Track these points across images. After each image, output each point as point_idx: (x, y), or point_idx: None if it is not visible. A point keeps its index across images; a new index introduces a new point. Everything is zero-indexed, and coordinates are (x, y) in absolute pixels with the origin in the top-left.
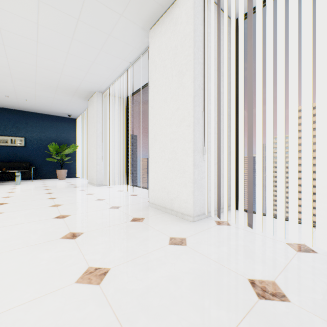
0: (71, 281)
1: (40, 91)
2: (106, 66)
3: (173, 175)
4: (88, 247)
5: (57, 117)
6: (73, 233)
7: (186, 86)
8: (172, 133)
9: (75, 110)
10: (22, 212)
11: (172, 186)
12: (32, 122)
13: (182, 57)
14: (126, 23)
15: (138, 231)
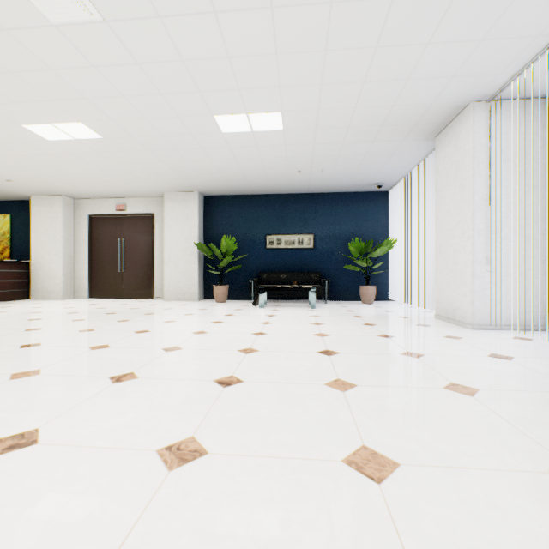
0: None
1: (347, 146)
2: None
3: None
4: None
5: (357, 194)
6: None
7: None
8: None
9: (393, 172)
10: (398, 398)
11: None
12: (323, 209)
13: None
14: None
15: None
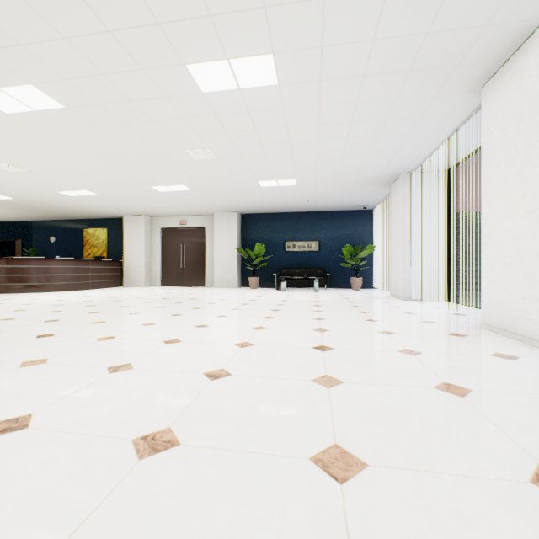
0: (393, 350)
1: (337, 190)
2: (416, 144)
3: (516, 286)
4: (401, 340)
5: (350, 212)
6: (386, 331)
7: (536, 163)
8: (515, 228)
9: (372, 200)
10: (337, 313)
11: (515, 300)
12: (325, 223)
13: (529, 124)
14: (443, 98)
15: (455, 342)
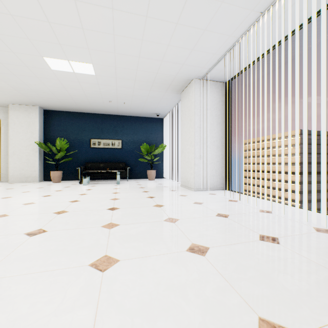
0: None
1: (137, 90)
2: (220, 31)
3: None
4: None
5: (147, 118)
6: (271, 326)
7: None
8: None
9: (164, 108)
10: (138, 228)
11: None
12: (127, 125)
13: None
14: None
15: None
